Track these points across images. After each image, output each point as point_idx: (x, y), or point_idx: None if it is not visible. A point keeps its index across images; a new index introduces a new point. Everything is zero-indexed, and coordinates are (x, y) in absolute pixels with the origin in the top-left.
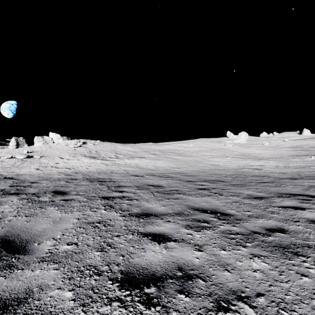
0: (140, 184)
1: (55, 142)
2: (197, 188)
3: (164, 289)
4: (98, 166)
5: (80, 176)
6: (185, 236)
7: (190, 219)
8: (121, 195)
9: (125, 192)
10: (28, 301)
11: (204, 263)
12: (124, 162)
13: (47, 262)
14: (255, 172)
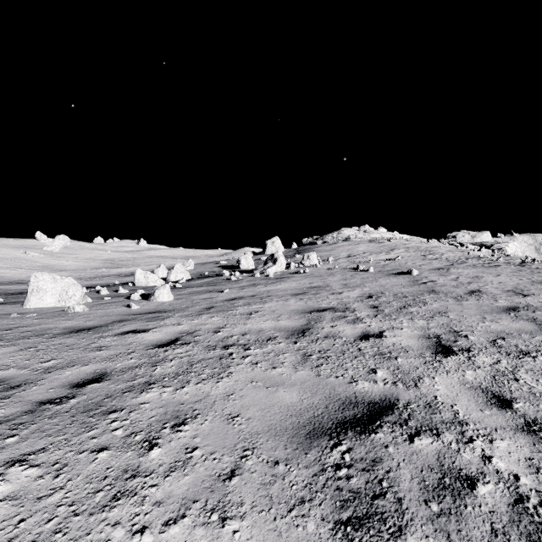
0: None
1: None
2: None
3: None
4: None
5: None
6: None
7: None
8: None
9: None
10: None
11: None
12: None
13: None
14: None
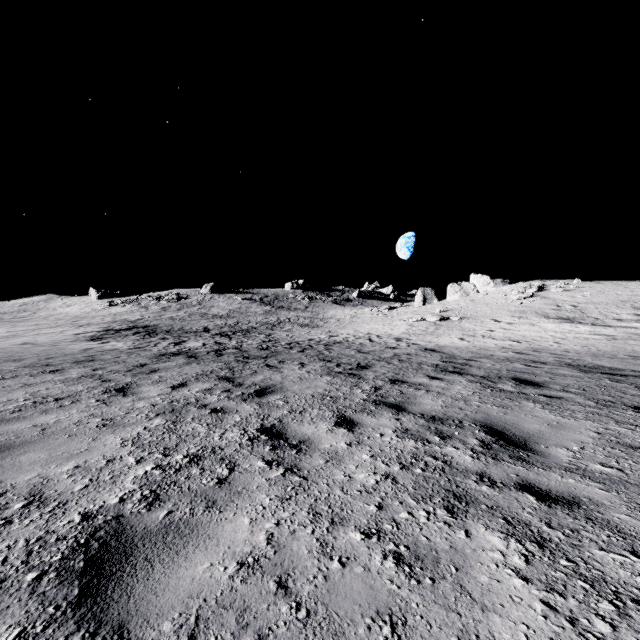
0: None
1: (481, 292)
2: None
3: None
4: (585, 340)
5: (550, 358)
6: None
7: None
8: None
9: None
10: (583, 508)
11: None
12: None
13: (579, 475)
14: None
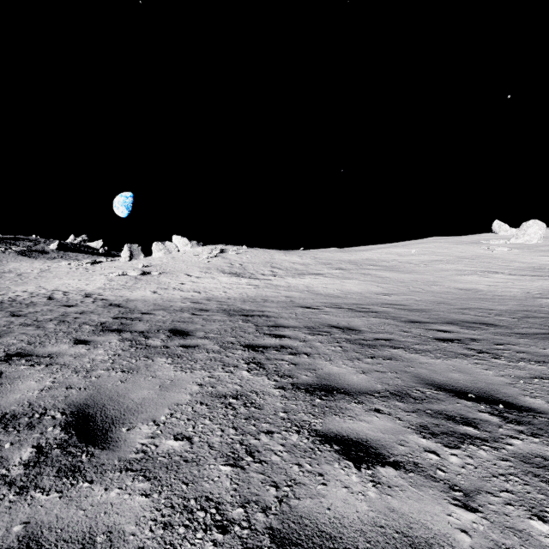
0: (314, 323)
1: (181, 251)
2: (433, 337)
3: None
4: (242, 289)
5: (214, 305)
6: (421, 455)
7: (427, 412)
8: (278, 343)
9: (286, 338)
10: None
11: None
12: (286, 282)
13: (135, 473)
14: None
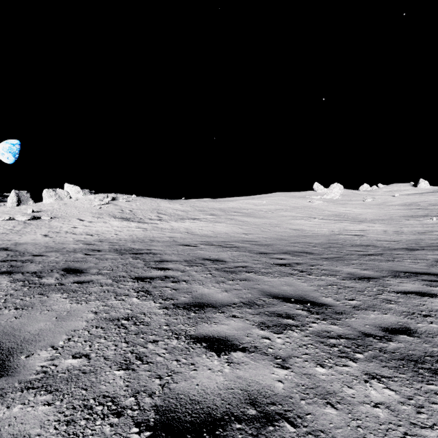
0: (192, 257)
1: (73, 198)
2: (274, 263)
3: None
4: (132, 231)
5: (107, 246)
6: (260, 341)
7: (266, 313)
8: (163, 274)
9: (169, 270)
10: None
11: (291, 391)
12: (170, 225)
13: (36, 389)
14: (355, 239)
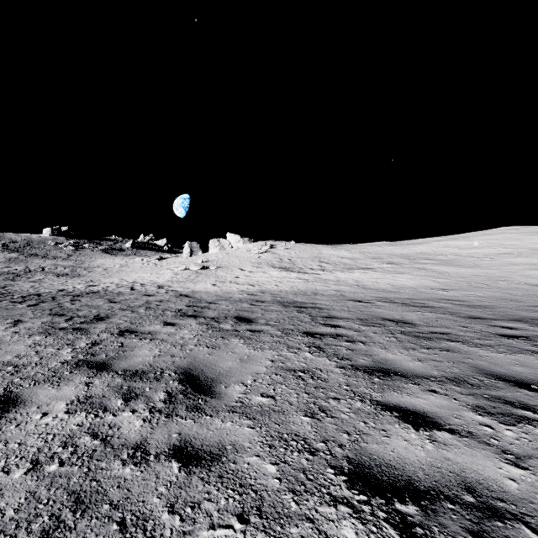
0: (367, 316)
1: (234, 247)
2: (496, 333)
3: (436, 516)
4: (293, 283)
5: (269, 297)
6: (476, 427)
7: (484, 396)
8: (334, 331)
9: (340, 328)
10: (222, 461)
11: (531, 495)
12: (335, 276)
13: (239, 414)
14: None
